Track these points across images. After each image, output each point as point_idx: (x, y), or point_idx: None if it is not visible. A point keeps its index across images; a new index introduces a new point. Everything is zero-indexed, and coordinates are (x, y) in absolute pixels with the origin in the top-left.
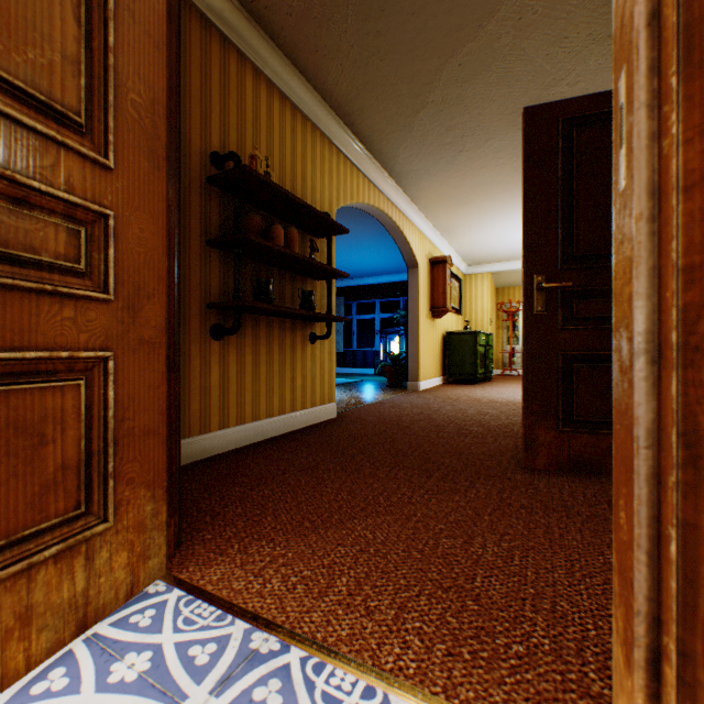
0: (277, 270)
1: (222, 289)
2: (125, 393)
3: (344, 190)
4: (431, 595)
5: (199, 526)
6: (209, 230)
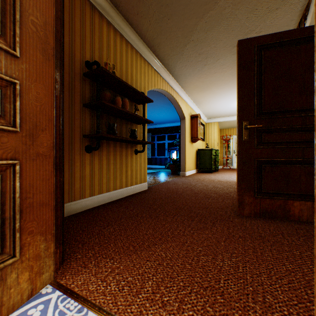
0: (119, 119)
1: (91, 128)
2: (27, 183)
3: (151, 82)
4: (197, 293)
5: (75, 250)
6: (84, 99)
